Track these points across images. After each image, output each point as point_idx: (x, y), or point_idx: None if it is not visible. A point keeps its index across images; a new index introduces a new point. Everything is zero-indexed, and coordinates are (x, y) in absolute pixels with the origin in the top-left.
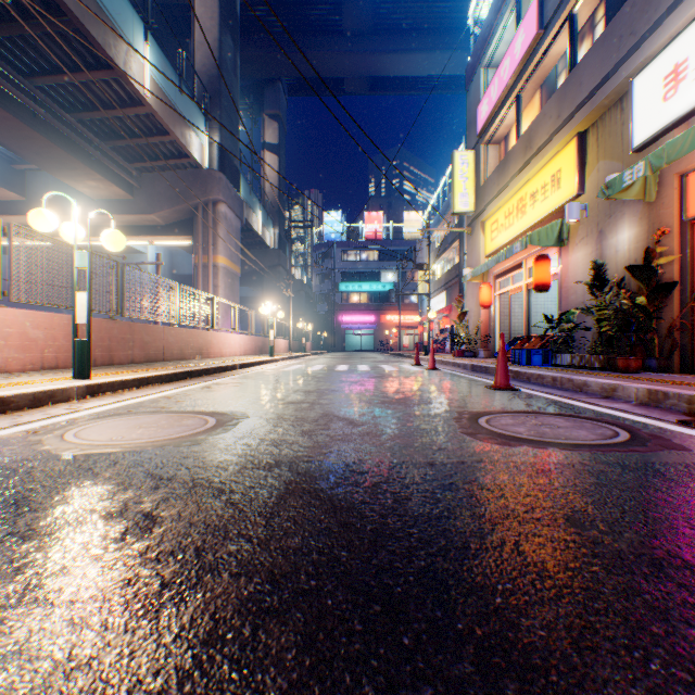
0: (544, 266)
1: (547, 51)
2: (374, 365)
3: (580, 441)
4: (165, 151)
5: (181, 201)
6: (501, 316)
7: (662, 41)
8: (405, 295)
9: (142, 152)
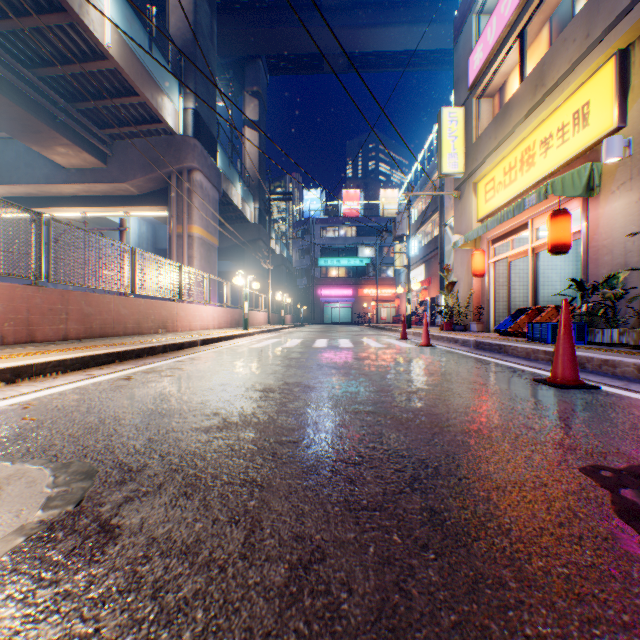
0: (563, 223)
1: None
2: (356, 340)
3: None
4: (136, 115)
5: (155, 169)
6: (495, 286)
7: None
8: (382, 270)
9: (113, 117)
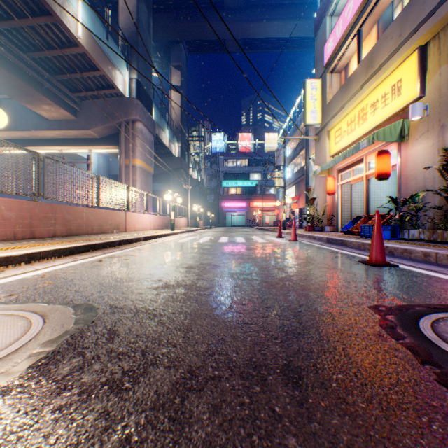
0: (385, 159)
1: None
2: (247, 237)
3: None
4: (97, 84)
5: (110, 120)
6: (342, 200)
7: None
8: (266, 189)
9: (81, 85)
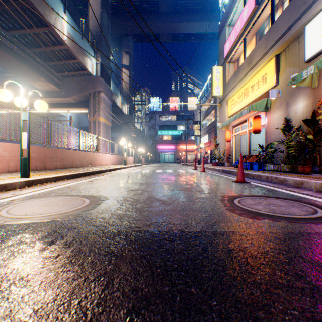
0: (258, 121)
1: (259, 16)
2: (174, 169)
3: (297, 216)
4: (75, 67)
5: (83, 91)
6: (235, 146)
7: (321, 5)
8: (188, 136)
9: (64, 68)
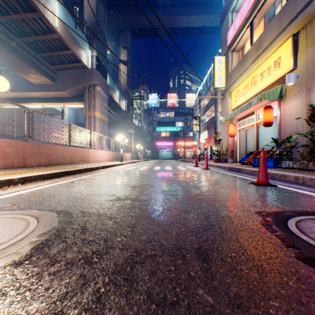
0: (269, 112)
1: None
2: (174, 166)
3: None
4: (69, 59)
5: (77, 84)
6: (240, 141)
7: None
8: (187, 133)
9: (57, 60)
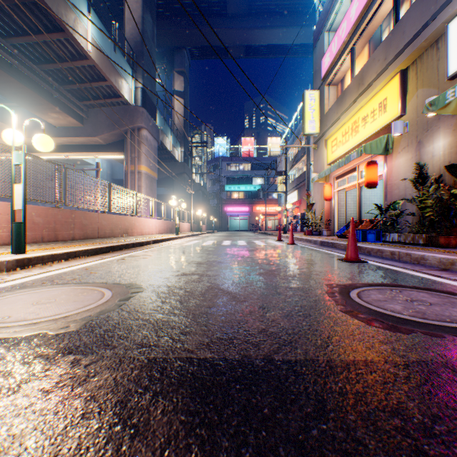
0: (373, 169)
1: (375, 13)
2: (249, 241)
3: None
4: (104, 93)
5: (116, 127)
6: (338, 206)
7: None
8: (269, 193)
9: (89, 93)
